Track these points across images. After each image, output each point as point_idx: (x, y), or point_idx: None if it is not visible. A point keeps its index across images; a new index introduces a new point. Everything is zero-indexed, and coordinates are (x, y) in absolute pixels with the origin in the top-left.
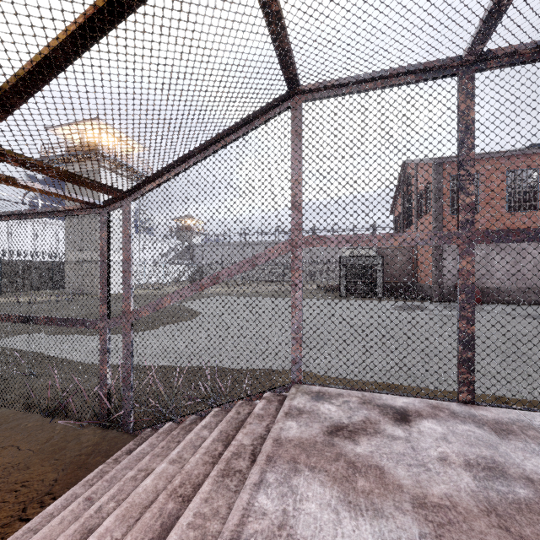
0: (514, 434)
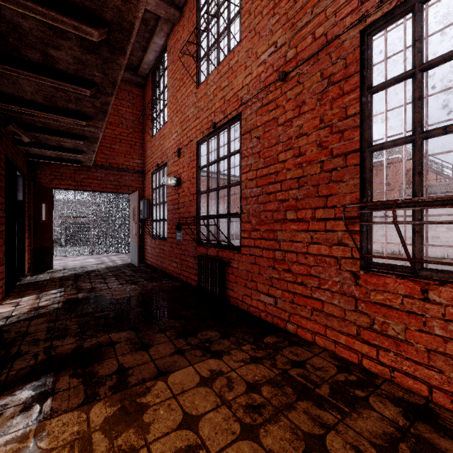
0: (96, 256)
